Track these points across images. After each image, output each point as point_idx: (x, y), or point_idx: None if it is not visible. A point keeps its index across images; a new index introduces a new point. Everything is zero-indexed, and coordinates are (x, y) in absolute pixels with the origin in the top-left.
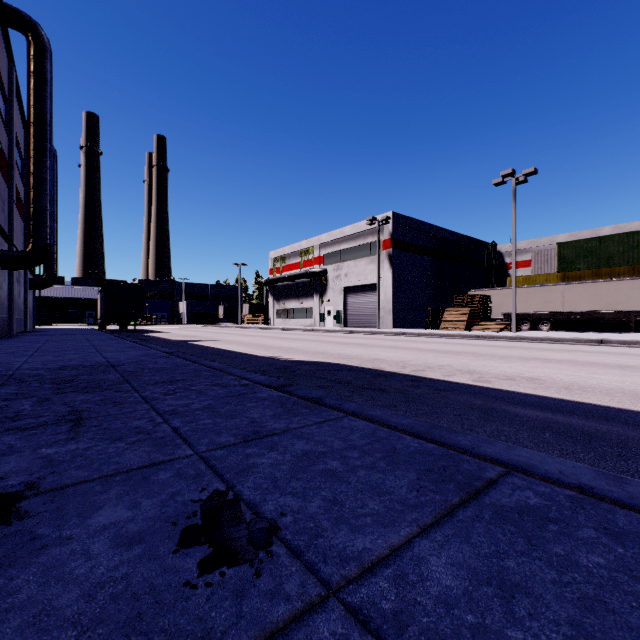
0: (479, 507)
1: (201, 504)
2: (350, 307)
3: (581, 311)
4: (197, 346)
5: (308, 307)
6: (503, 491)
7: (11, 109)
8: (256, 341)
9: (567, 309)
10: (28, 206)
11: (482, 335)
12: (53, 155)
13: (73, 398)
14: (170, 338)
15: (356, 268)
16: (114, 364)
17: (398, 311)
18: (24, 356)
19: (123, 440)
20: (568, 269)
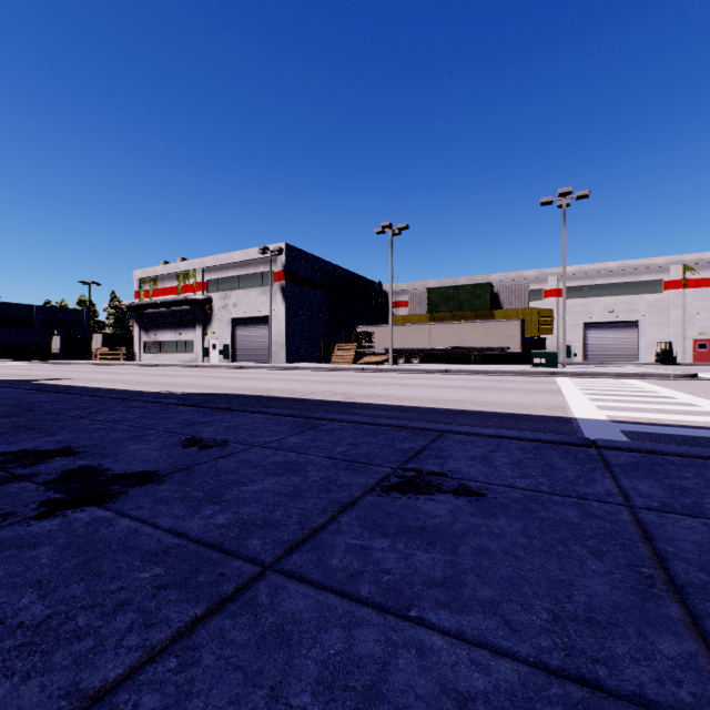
0: (314, 430)
1: (184, 441)
2: (240, 340)
3: (441, 347)
4: (51, 385)
5: (188, 340)
6: (327, 426)
7: None
8: (129, 378)
9: (433, 345)
10: None
11: (365, 368)
12: None
13: None
14: None
15: (247, 298)
16: None
17: (291, 345)
18: None
19: (98, 432)
20: (435, 311)
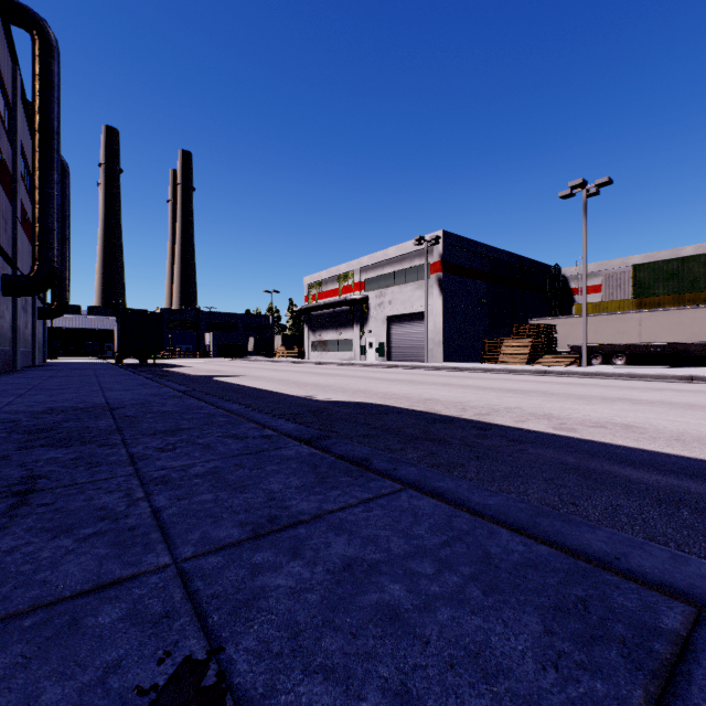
0: None
1: (151, 701)
2: (394, 338)
3: (662, 343)
4: (220, 383)
5: (347, 338)
6: None
7: (15, 117)
8: (288, 377)
9: (645, 340)
10: (33, 225)
11: (548, 370)
12: (65, 170)
13: (38, 456)
14: (192, 373)
15: (401, 294)
16: (113, 406)
17: (449, 343)
18: (13, 395)
19: (73, 533)
20: (645, 295)
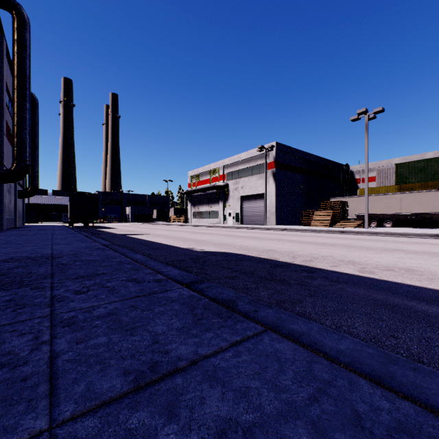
0: None
1: None
2: (245, 210)
3: (415, 213)
4: (133, 239)
5: (215, 210)
6: None
7: (2, 67)
8: (177, 235)
9: (404, 211)
10: (13, 137)
11: (344, 230)
12: (36, 103)
13: None
14: (116, 232)
15: (249, 182)
16: (55, 256)
17: (279, 213)
18: None
19: None
20: (403, 182)
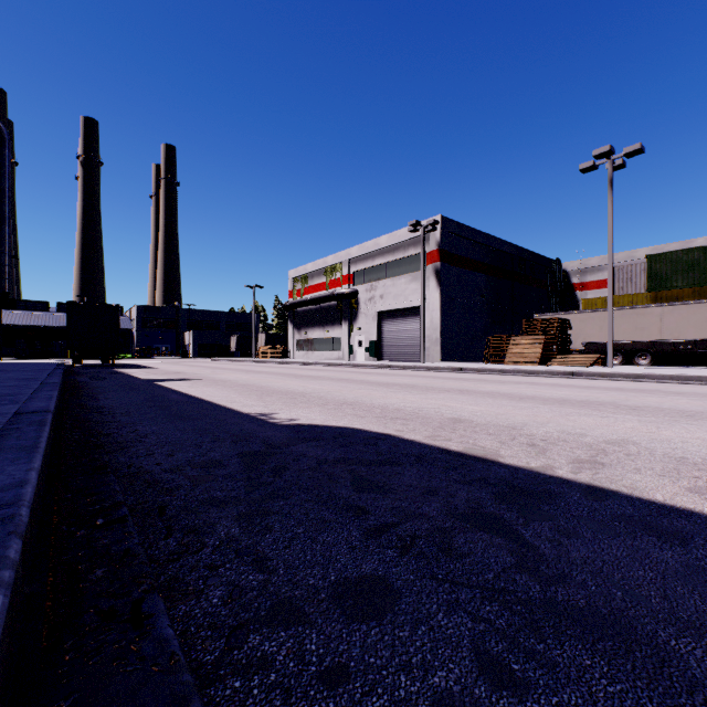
0: None
1: None
2: (386, 336)
3: (694, 339)
4: (157, 390)
5: (335, 337)
6: None
7: None
8: (256, 380)
9: (667, 337)
10: None
11: (576, 371)
12: (3, 138)
13: None
14: (140, 376)
15: (394, 288)
16: None
17: (447, 341)
18: None
19: None
20: (662, 288)
